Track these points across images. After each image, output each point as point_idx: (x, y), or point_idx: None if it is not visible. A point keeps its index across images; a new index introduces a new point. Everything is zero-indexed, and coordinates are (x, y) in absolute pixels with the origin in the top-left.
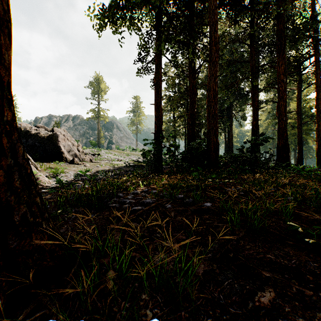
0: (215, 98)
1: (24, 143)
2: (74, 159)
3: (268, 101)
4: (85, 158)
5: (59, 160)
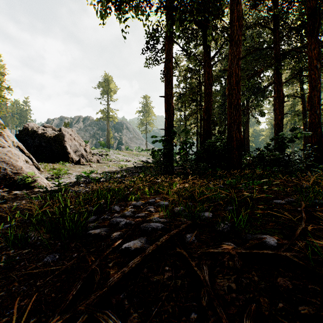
0: (238, 85)
1: (31, 143)
2: (81, 160)
3: (289, 95)
4: (92, 158)
5: (65, 160)
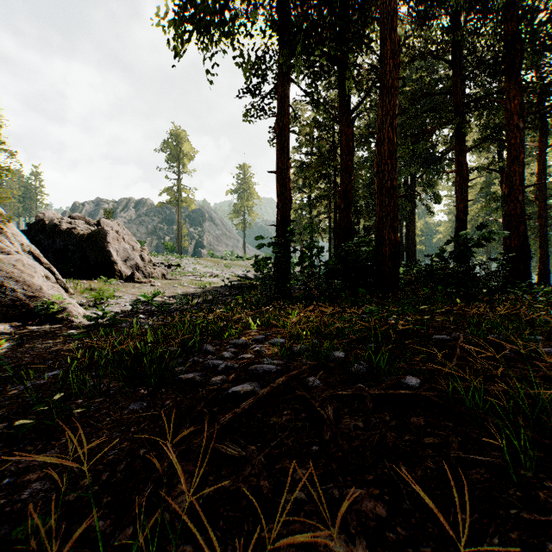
0: (393, 157)
1: (50, 246)
2: (135, 274)
3: (481, 168)
4: (154, 272)
5: (108, 275)
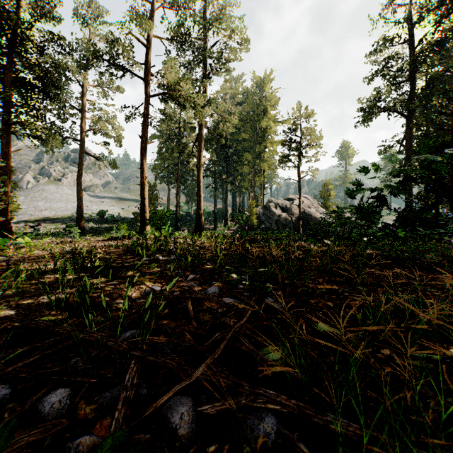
0: None
1: None
2: None
3: None
4: None
5: None
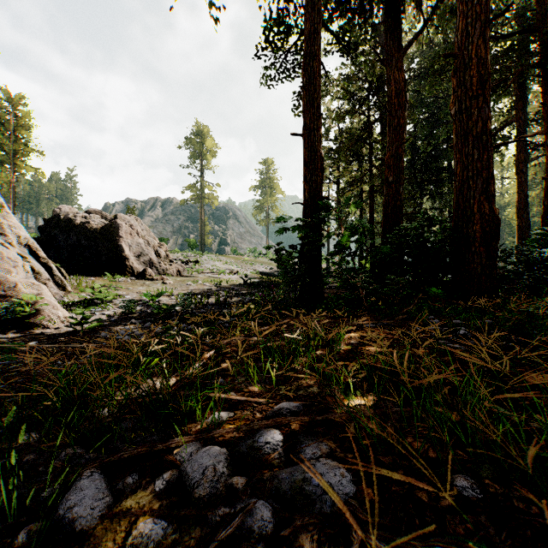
0: (487, 85)
1: (64, 242)
2: (147, 271)
3: None
4: (169, 268)
5: (119, 272)
